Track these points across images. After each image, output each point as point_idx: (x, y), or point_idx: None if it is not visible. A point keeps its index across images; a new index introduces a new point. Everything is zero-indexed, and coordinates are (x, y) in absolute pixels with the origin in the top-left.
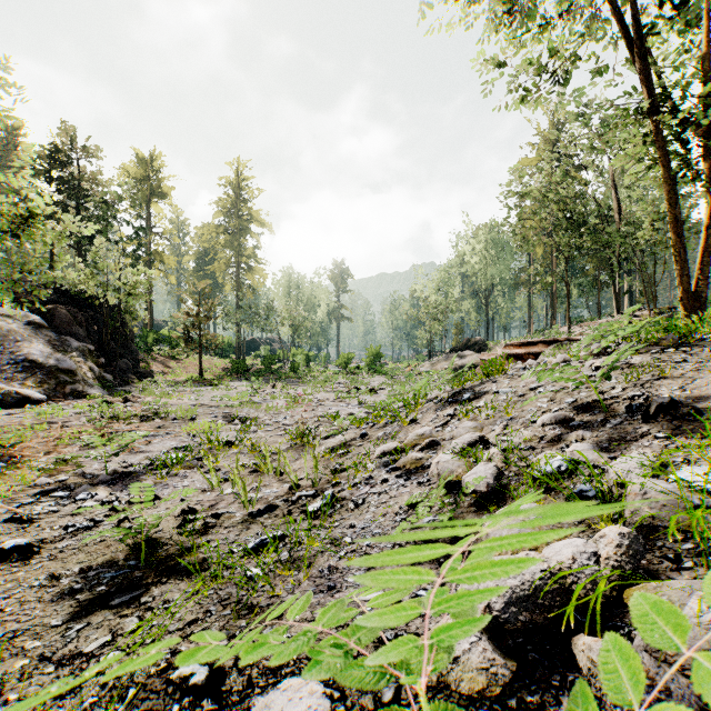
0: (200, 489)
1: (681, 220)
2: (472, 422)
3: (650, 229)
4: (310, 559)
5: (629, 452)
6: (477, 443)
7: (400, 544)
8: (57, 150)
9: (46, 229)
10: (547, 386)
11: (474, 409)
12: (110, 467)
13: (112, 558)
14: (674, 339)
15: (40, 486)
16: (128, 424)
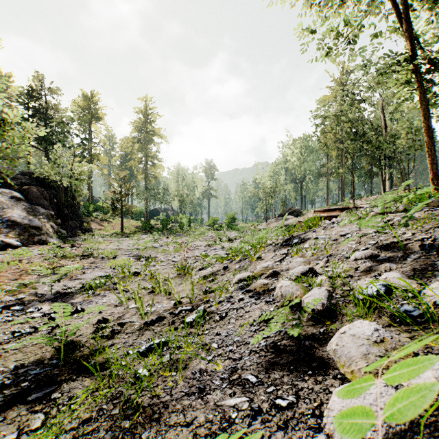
0: (113, 304)
1: (432, 128)
2: (302, 258)
3: (405, 138)
4: (186, 361)
5: (433, 279)
6: (307, 273)
7: (255, 351)
8: (32, 90)
9: (15, 132)
10: (352, 233)
11: (302, 249)
12: (55, 289)
13: (41, 357)
14: (438, 201)
15: (5, 302)
16: (72, 261)
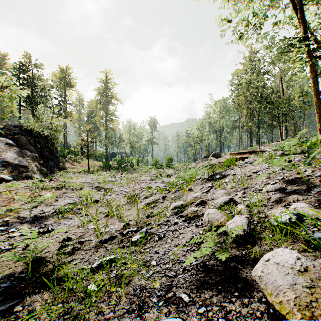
0: (77, 225)
1: (319, 91)
2: (224, 190)
3: (298, 100)
4: (130, 277)
5: None
6: (229, 202)
7: (188, 270)
8: (22, 65)
9: (5, 94)
10: (263, 170)
11: (223, 183)
12: (34, 213)
13: (14, 271)
14: None
15: None
16: (49, 191)
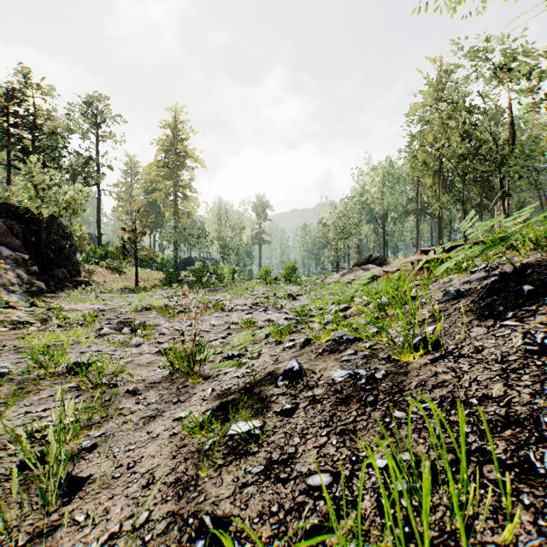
0: None
1: None
2: None
3: None
4: None
5: None
6: None
7: None
8: (14, 89)
9: None
10: None
11: None
12: None
13: None
14: None
15: None
16: None
